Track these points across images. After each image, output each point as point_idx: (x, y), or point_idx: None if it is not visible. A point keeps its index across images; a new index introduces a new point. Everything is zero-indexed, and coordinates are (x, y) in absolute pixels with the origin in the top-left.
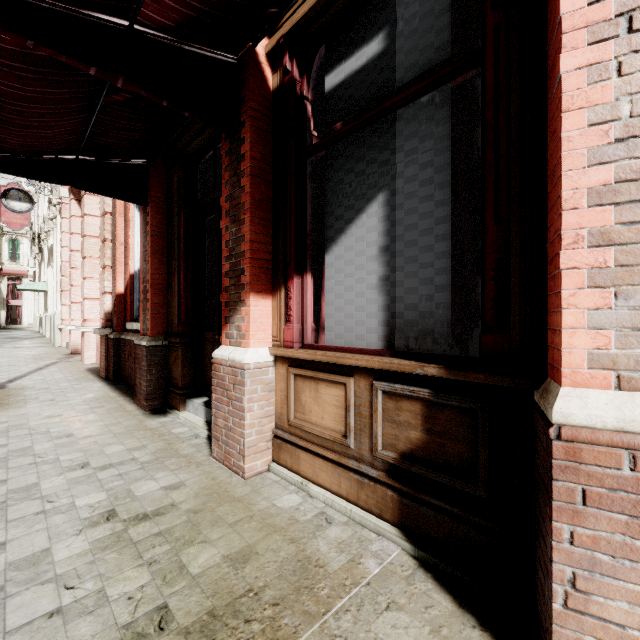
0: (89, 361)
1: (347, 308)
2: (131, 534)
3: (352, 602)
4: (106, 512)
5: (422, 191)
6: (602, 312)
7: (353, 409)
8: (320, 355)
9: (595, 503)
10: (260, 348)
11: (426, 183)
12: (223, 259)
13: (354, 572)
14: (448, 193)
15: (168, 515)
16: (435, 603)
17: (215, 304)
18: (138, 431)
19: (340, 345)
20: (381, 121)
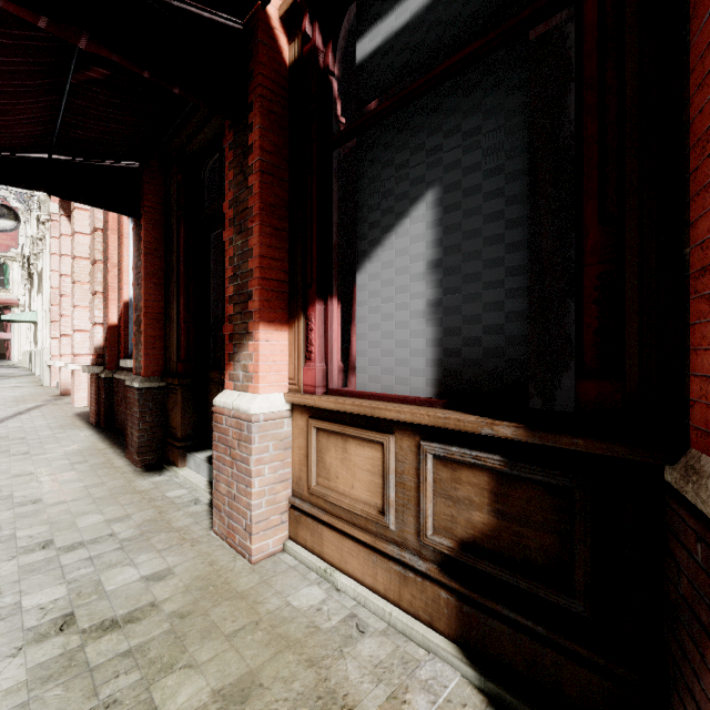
0: (80, 404)
1: (385, 343)
2: (89, 654)
3: None
4: (61, 618)
5: (487, 184)
6: None
7: (393, 477)
8: (349, 404)
9: None
10: (272, 394)
11: (493, 173)
12: (227, 280)
13: None
14: (525, 185)
15: (144, 622)
16: None
17: (222, 337)
18: (124, 495)
19: (375, 391)
20: (430, 94)
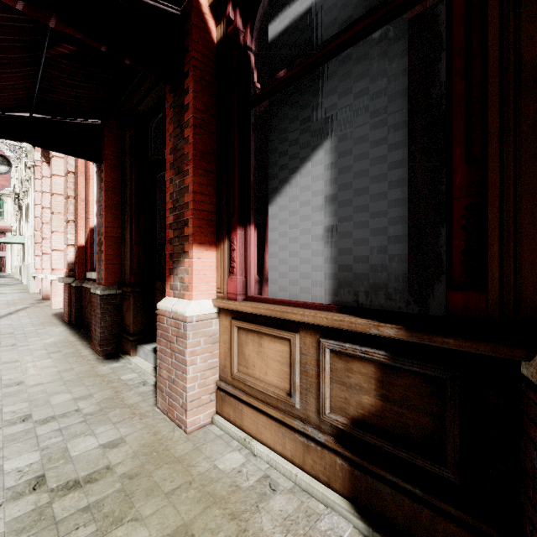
0: (56, 306)
1: (291, 260)
2: (55, 509)
3: None
4: (34, 479)
5: (373, 134)
6: None
7: (298, 367)
8: (263, 309)
9: None
10: (203, 300)
11: (378, 125)
12: (167, 211)
13: None
14: (404, 135)
15: (101, 482)
16: None
17: (164, 255)
18: (88, 378)
19: (284, 298)
20: (328, 64)
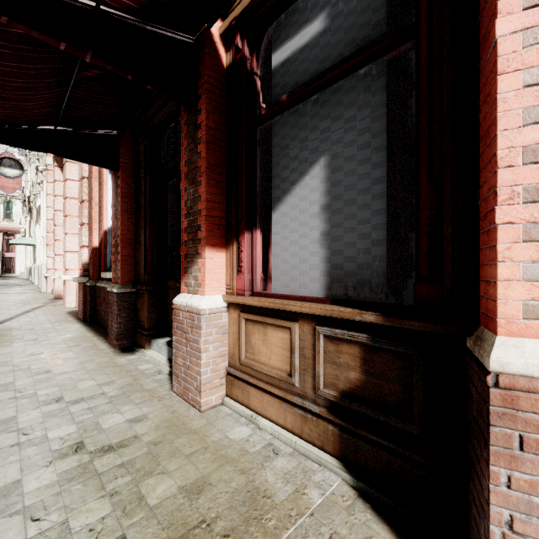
0: (70, 305)
1: (292, 260)
2: (96, 465)
3: (297, 533)
4: (75, 444)
5: (360, 154)
6: (537, 265)
7: (297, 351)
8: (268, 302)
9: (532, 449)
10: (215, 295)
11: (364, 147)
12: (182, 217)
13: (299, 503)
14: (384, 156)
15: (131, 447)
16: (374, 534)
17: (176, 256)
18: (108, 368)
19: (286, 293)
20: (323, 92)
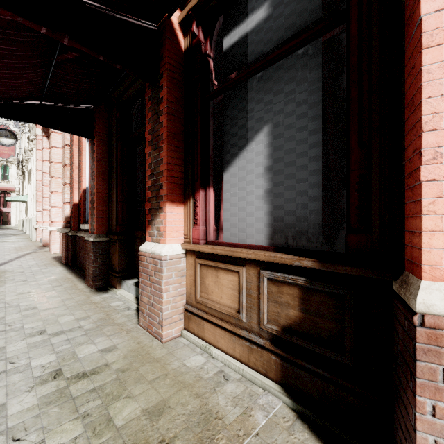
0: (55, 251)
1: (240, 214)
2: (71, 390)
3: None
4: (54, 371)
5: (298, 123)
6: None
7: (245, 291)
8: (219, 250)
9: None
10: (174, 244)
11: (301, 117)
12: (147, 177)
13: (246, 424)
14: (319, 124)
15: (102, 374)
16: None
17: (143, 211)
18: (85, 304)
19: (235, 242)
20: (266, 70)
